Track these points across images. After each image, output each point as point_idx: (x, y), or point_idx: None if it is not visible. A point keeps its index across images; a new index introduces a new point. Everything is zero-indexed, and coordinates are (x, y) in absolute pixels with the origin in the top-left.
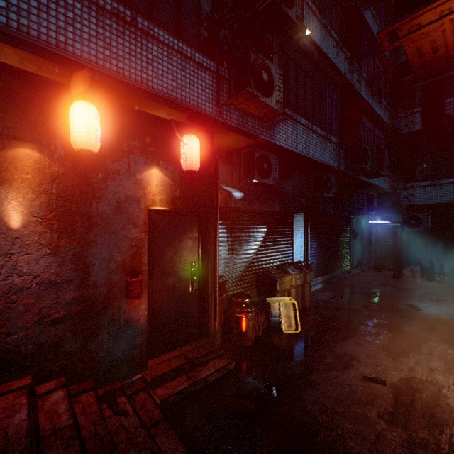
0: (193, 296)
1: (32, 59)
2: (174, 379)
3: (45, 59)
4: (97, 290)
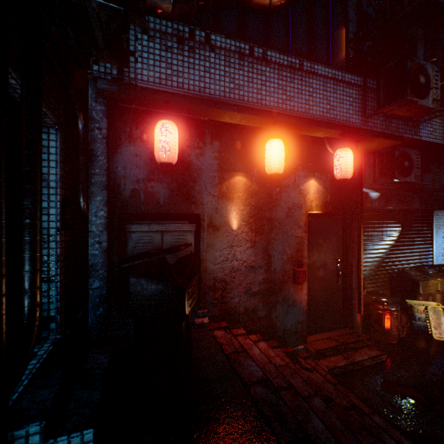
0: (337, 288)
1: (248, 117)
2: (331, 355)
3: (257, 116)
4: (275, 275)
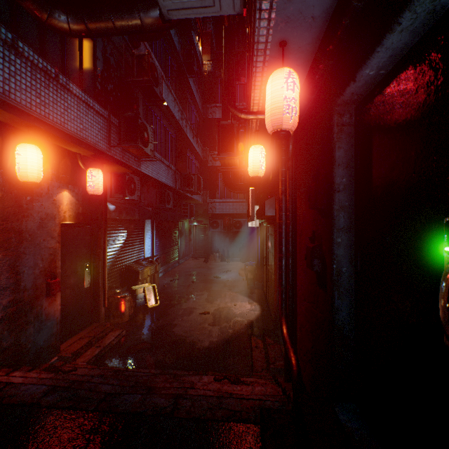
0: (87, 291)
1: None
2: (86, 351)
3: (9, 112)
4: (26, 293)
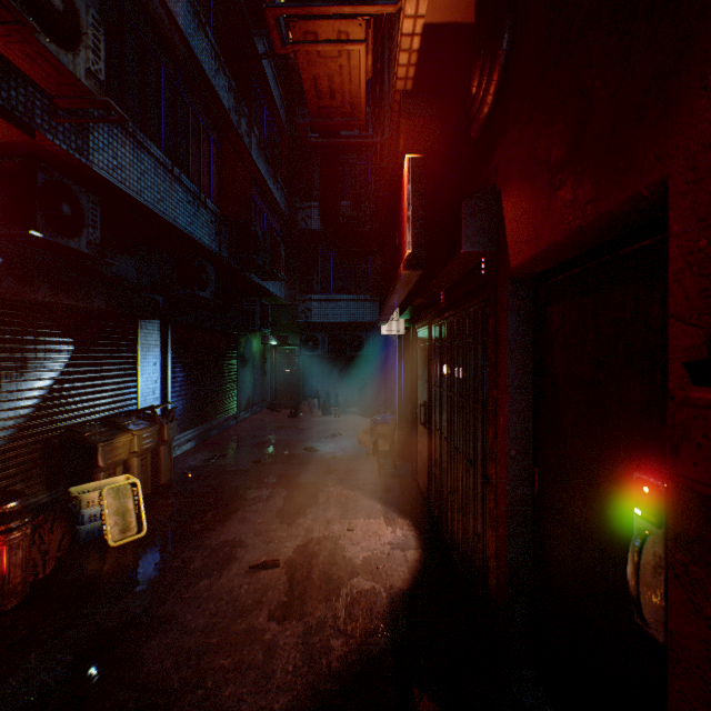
0: None
1: None
2: None
3: None
4: None
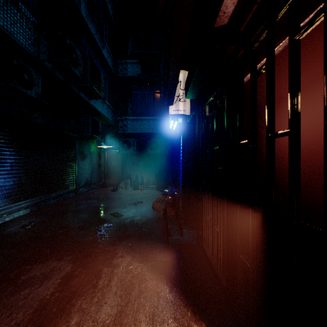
0: None
1: None
2: None
3: None
4: None
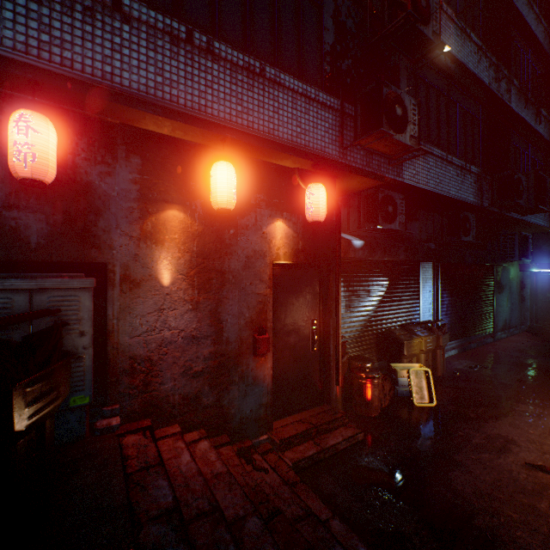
0: (313, 356)
1: (183, 127)
2: (300, 443)
3: (194, 126)
4: (229, 346)
